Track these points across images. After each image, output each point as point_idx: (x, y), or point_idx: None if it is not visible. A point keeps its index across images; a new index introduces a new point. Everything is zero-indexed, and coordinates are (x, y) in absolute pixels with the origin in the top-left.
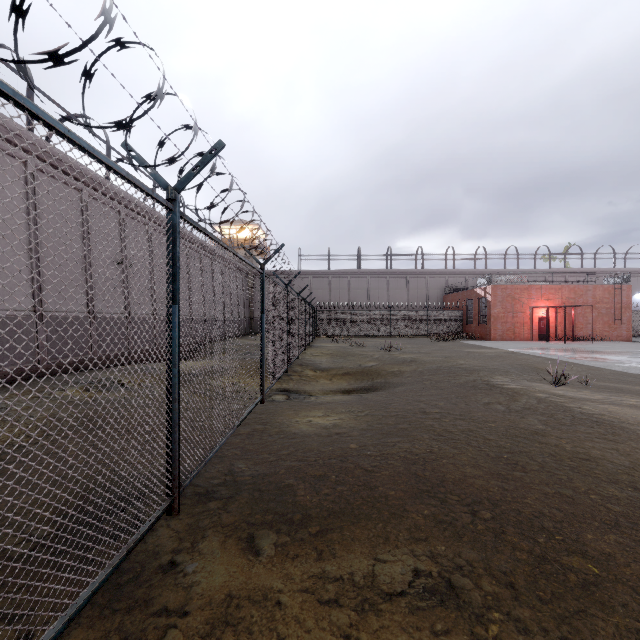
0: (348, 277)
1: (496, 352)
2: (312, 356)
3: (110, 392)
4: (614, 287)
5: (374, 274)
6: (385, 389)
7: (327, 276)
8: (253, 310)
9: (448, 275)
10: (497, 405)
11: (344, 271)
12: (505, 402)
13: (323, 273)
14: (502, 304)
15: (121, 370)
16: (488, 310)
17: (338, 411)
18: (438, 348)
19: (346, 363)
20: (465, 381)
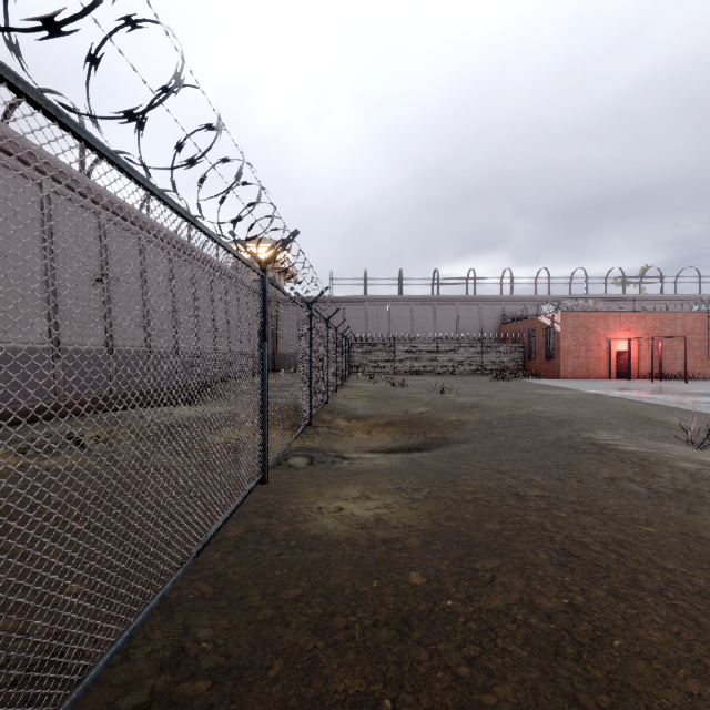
0: (388, 304)
1: (576, 394)
2: (345, 399)
3: (53, 456)
4: (708, 315)
5: (418, 301)
6: (443, 447)
7: (363, 303)
8: (277, 343)
9: (505, 302)
10: (629, 483)
11: (383, 297)
12: (639, 478)
13: (359, 300)
14: (573, 335)
15: (90, 420)
16: (556, 342)
17: (382, 488)
18: (501, 389)
19: (388, 409)
20: (557, 438)
